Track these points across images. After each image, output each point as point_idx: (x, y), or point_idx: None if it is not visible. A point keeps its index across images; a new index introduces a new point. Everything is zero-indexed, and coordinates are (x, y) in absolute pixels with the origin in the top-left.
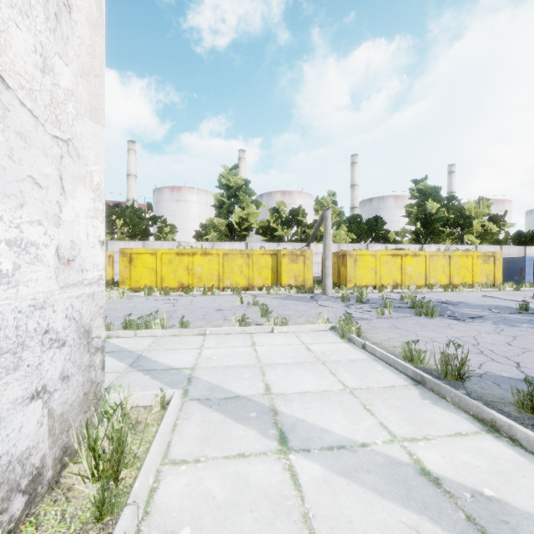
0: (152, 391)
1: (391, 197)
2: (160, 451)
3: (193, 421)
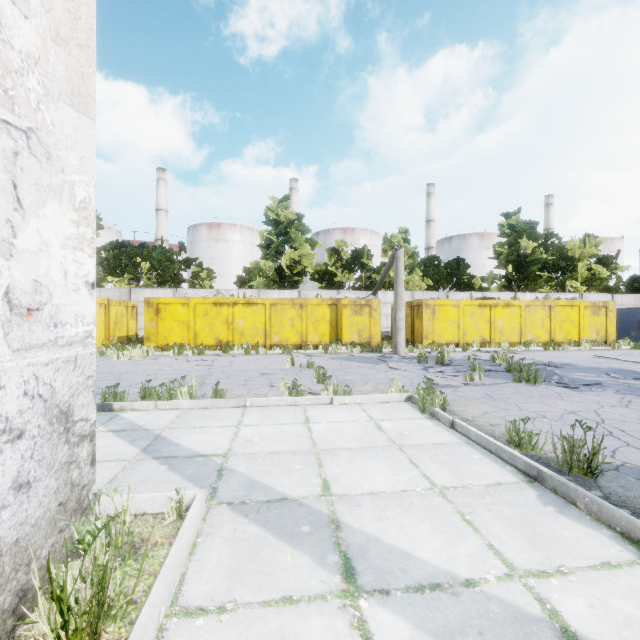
0: (165, 492)
1: (475, 235)
2: (166, 595)
3: (221, 539)
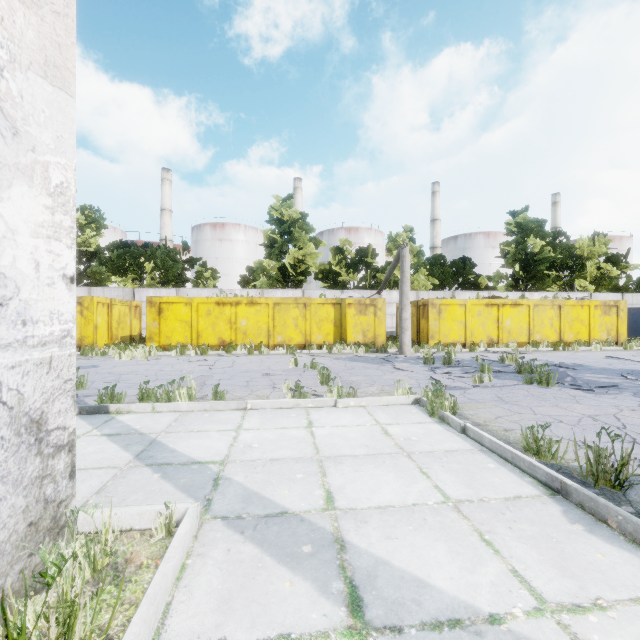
0: (154, 506)
1: (481, 234)
2: (145, 634)
3: (213, 561)
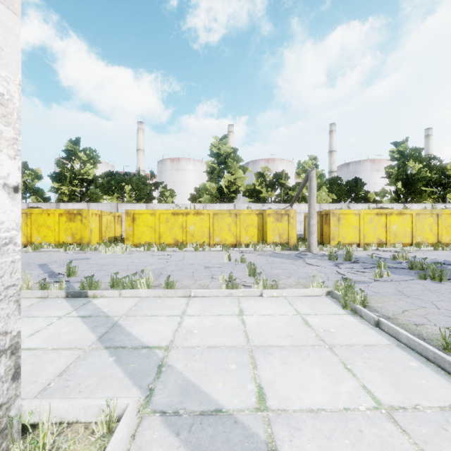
0: (98, 400)
1: (368, 161)
2: None
3: None
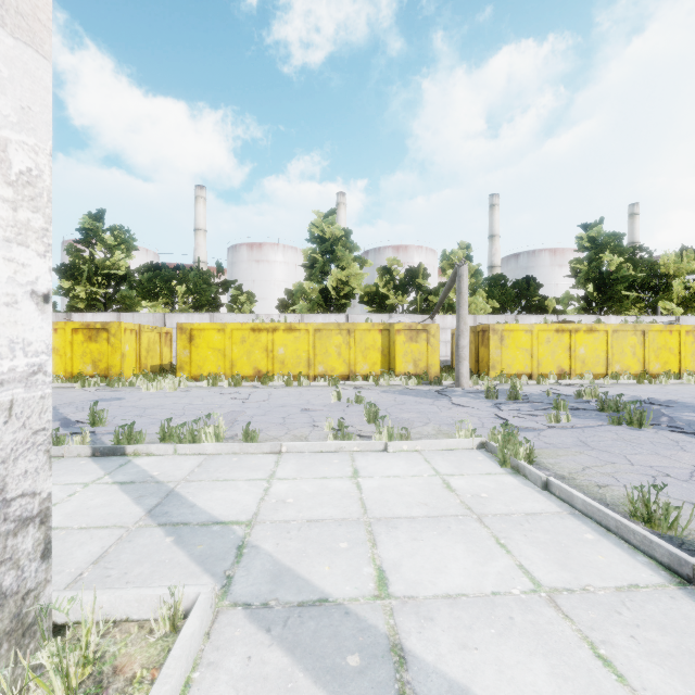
0: (157, 589)
1: (546, 251)
2: None
3: (227, 676)
